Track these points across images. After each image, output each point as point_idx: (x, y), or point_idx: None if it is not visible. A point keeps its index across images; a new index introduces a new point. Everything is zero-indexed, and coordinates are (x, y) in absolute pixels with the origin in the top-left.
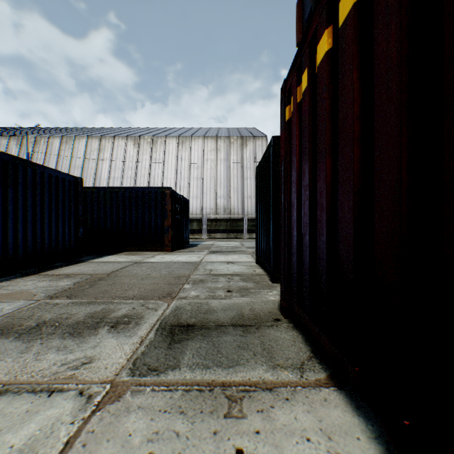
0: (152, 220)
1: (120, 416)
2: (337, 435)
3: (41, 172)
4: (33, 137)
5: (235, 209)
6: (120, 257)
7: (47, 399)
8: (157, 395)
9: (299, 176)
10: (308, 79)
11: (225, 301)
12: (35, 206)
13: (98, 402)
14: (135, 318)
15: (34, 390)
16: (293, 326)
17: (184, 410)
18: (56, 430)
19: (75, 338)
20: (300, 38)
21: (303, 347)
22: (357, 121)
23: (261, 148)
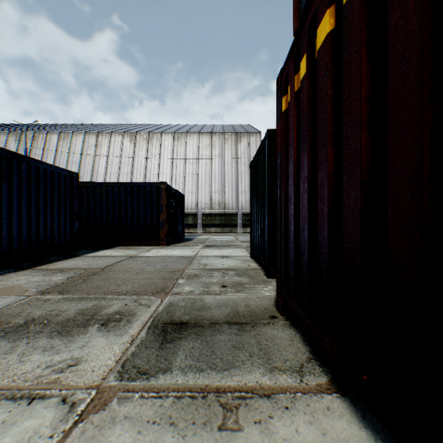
0: (148, 214)
1: (104, 428)
2: None
3: (36, 167)
4: (32, 133)
5: (229, 204)
6: (115, 251)
7: (26, 408)
8: (145, 403)
9: (296, 169)
10: (307, 66)
11: (220, 297)
12: (30, 200)
13: (82, 411)
14: (126, 315)
15: (13, 397)
16: (290, 324)
17: (175, 421)
18: None
19: (63, 336)
20: (297, 27)
21: (301, 348)
22: (365, 104)
23: (255, 144)
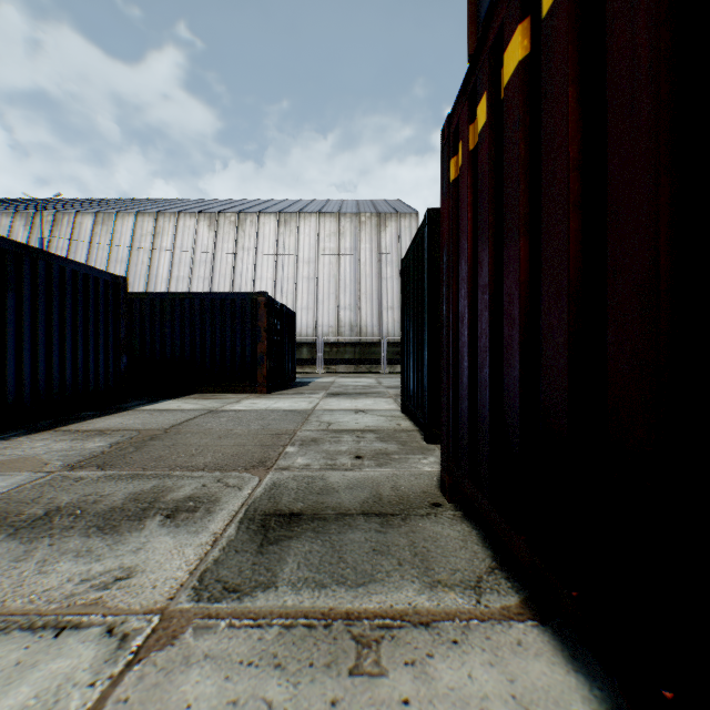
0: (237, 344)
1: (173, 673)
2: (541, 708)
3: (60, 268)
4: (51, 214)
5: (367, 327)
6: (186, 402)
7: (52, 642)
8: (237, 635)
9: (472, 271)
10: (488, 111)
11: (352, 474)
12: (50, 321)
13: (138, 647)
14: (205, 502)
15: (32, 626)
16: (462, 516)
17: (282, 661)
18: (63, 697)
19: (106, 535)
20: (473, 48)
21: (479, 552)
22: (575, 173)
23: (409, 231)
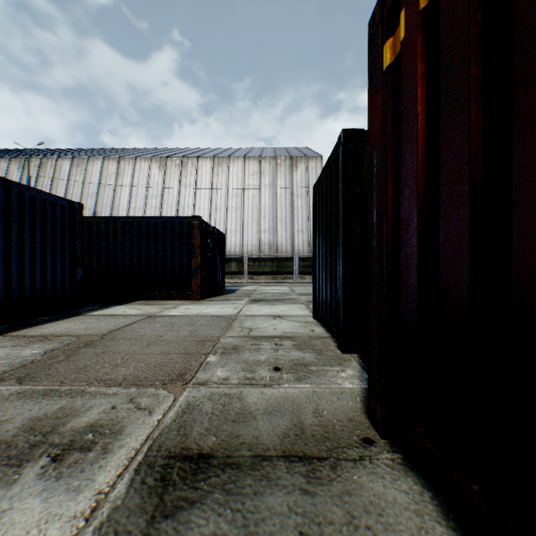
0: (176, 259)
1: None
2: None
3: (19, 193)
4: (38, 159)
5: (282, 246)
6: (131, 307)
7: None
8: None
9: (423, 163)
10: None
11: (271, 392)
12: (9, 239)
13: None
14: (106, 434)
15: None
16: (403, 461)
17: None
18: None
19: None
20: None
21: None
22: None
23: (315, 171)
